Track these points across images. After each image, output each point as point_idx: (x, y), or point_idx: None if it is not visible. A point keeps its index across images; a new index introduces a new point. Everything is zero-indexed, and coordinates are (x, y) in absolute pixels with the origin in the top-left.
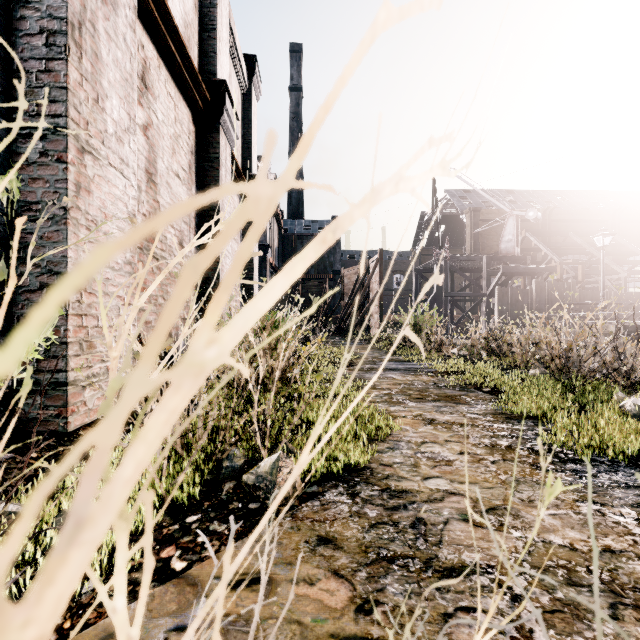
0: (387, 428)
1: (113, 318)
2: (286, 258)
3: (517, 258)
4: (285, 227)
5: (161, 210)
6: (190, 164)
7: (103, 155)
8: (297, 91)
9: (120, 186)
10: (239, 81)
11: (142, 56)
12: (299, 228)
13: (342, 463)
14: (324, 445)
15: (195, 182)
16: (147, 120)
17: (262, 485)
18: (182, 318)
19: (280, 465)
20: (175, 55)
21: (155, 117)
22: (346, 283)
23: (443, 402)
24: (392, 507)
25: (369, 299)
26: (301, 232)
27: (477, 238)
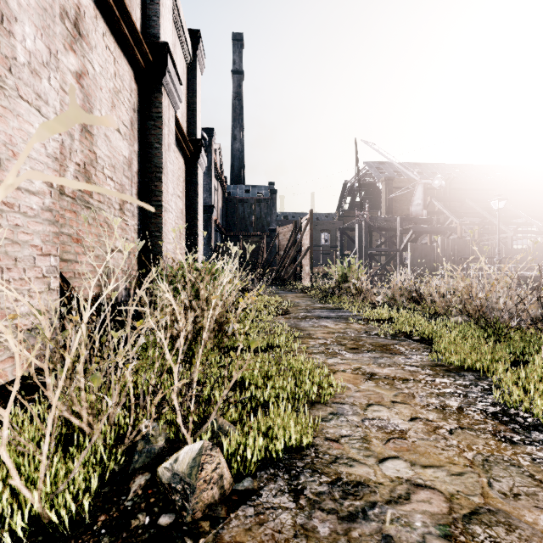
0: (329, 388)
1: (25, 270)
2: (229, 218)
3: (425, 219)
4: (228, 191)
5: (98, 162)
6: (132, 121)
7: (10, 85)
8: (239, 74)
9: (36, 124)
10: (184, 52)
11: (75, 1)
12: (240, 192)
13: (282, 445)
14: (260, 418)
15: (137, 139)
16: (81, 68)
17: (179, 487)
18: (123, 270)
19: (202, 461)
20: (113, 8)
21: (91, 67)
22: (281, 239)
23: (379, 352)
24: (348, 515)
25: (301, 253)
26: (242, 195)
27: (391, 202)
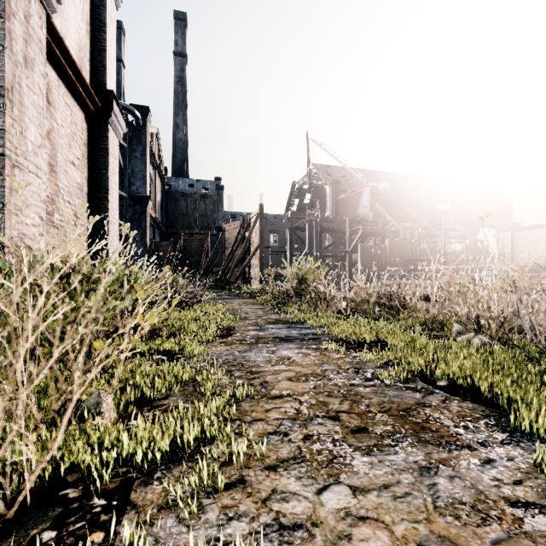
0: None
1: None
2: (170, 213)
3: (372, 221)
4: (169, 184)
5: None
6: None
7: None
8: (182, 57)
9: None
10: None
11: None
12: (183, 186)
13: None
14: None
15: None
16: None
17: None
18: None
19: None
20: None
21: None
22: (228, 237)
23: (415, 443)
24: None
25: (250, 253)
26: (185, 189)
27: (337, 205)
